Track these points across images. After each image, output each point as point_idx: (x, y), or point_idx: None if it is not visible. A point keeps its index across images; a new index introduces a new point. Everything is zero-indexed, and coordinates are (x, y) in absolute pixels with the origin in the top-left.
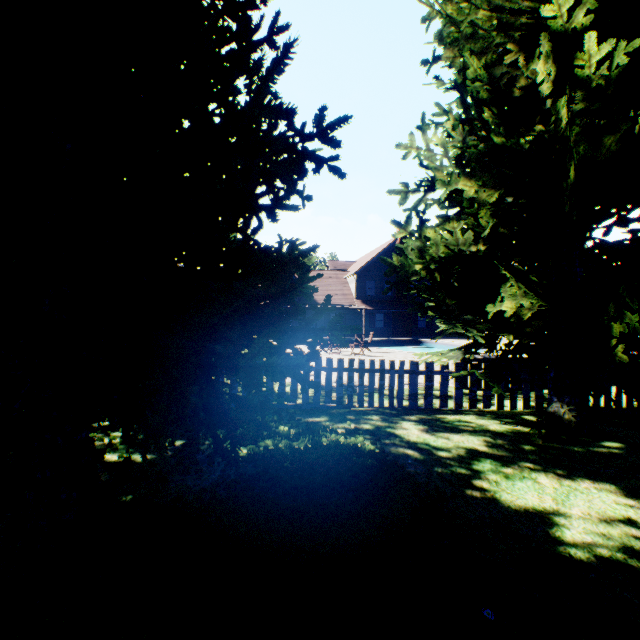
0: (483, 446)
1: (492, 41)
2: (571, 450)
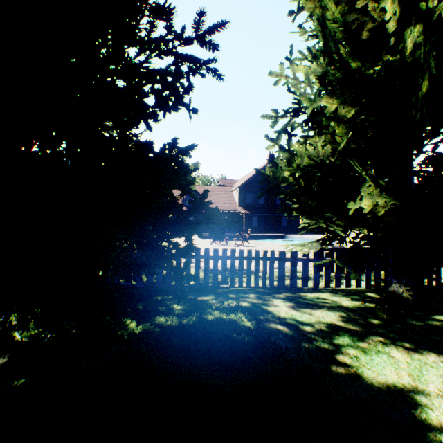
0: (340, 321)
1: None
2: (411, 324)
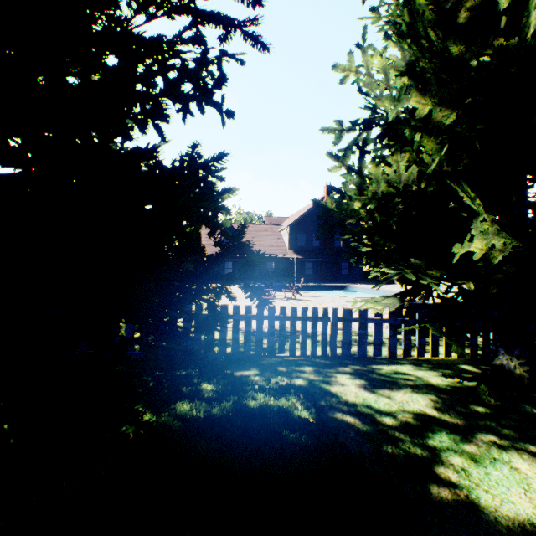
0: (431, 408)
1: None
2: (531, 413)
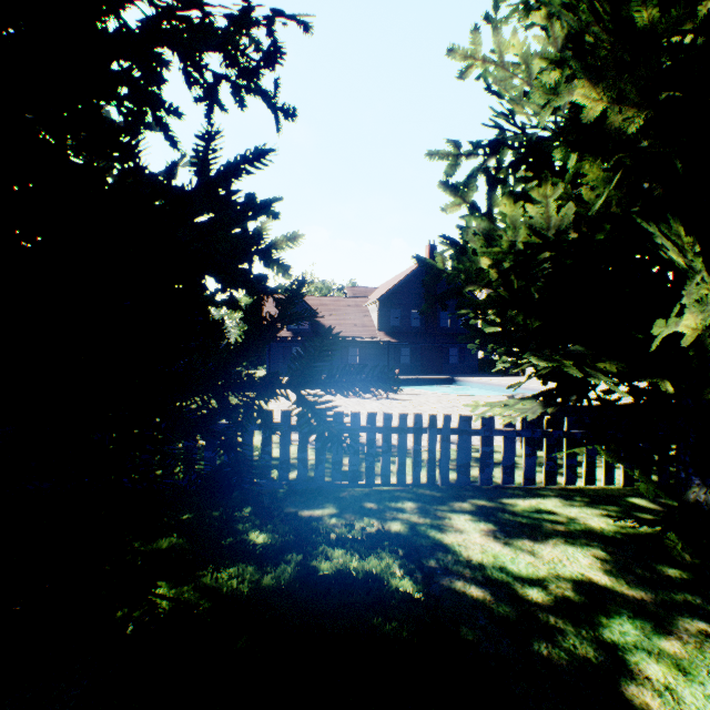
0: (599, 572)
1: None
2: None
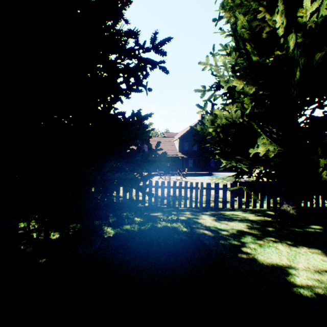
0: (246, 228)
1: (251, 7)
2: (294, 230)
